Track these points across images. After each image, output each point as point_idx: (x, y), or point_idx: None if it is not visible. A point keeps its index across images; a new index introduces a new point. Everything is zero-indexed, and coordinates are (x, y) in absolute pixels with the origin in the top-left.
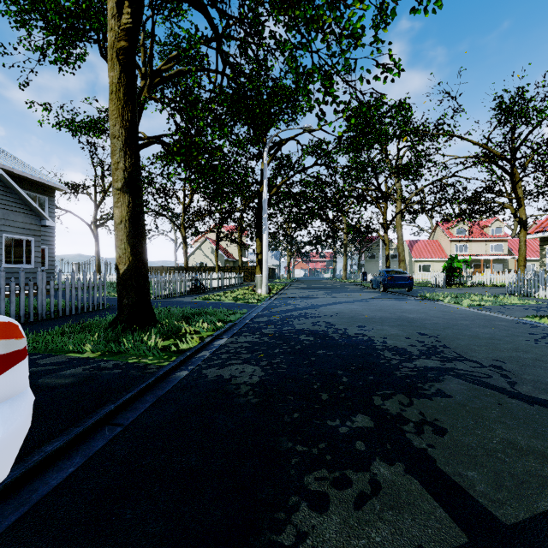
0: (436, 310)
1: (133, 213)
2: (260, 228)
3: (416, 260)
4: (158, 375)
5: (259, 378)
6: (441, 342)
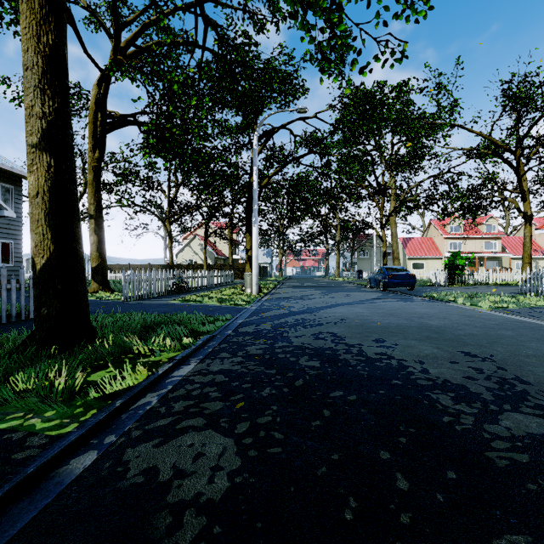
0: (457, 314)
1: (56, 182)
2: (250, 222)
3: (410, 258)
4: (20, 477)
5: (228, 478)
6: (507, 370)
